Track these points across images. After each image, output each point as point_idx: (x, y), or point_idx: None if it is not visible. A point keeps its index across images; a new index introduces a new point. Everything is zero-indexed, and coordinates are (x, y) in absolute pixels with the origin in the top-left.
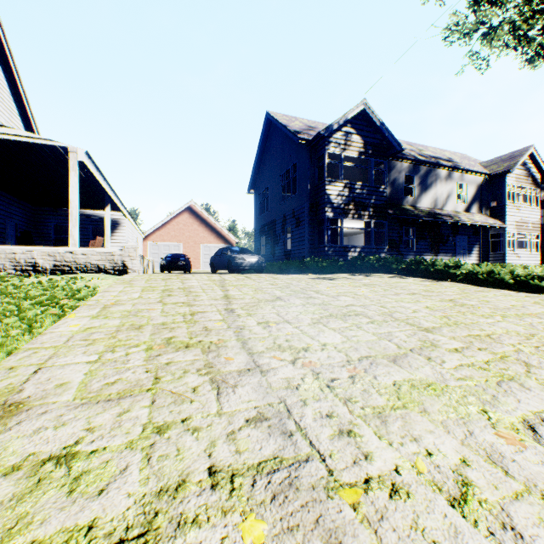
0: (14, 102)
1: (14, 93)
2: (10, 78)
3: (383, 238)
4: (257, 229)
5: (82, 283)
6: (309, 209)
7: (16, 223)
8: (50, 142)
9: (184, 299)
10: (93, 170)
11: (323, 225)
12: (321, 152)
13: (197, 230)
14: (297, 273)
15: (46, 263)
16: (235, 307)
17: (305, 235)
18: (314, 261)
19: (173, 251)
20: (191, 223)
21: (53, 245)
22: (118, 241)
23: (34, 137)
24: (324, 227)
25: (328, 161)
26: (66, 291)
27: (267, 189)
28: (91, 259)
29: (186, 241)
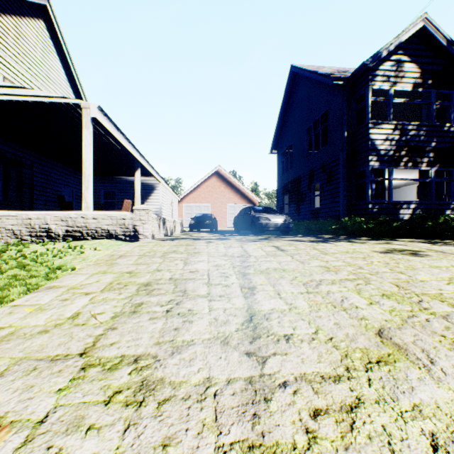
0: (70, 88)
1: (70, 80)
2: (67, 67)
3: (448, 190)
4: (279, 187)
5: (71, 256)
6: (345, 160)
7: (73, 191)
8: (64, 100)
9: (152, 335)
10: (111, 129)
11: (363, 178)
12: (362, 90)
13: (223, 192)
14: (330, 234)
15: (58, 228)
16: (282, 428)
17: (340, 191)
18: (354, 221)
19: (203, 211)
20: (218, 185)
21: (93, 208)
22: (153, 204)
23: (49, 96)
24: (366, 179)
25: (372, 99)
26: (18, 277)
27: (289, 147)
28: (101, 224)
29: (214, 202)
